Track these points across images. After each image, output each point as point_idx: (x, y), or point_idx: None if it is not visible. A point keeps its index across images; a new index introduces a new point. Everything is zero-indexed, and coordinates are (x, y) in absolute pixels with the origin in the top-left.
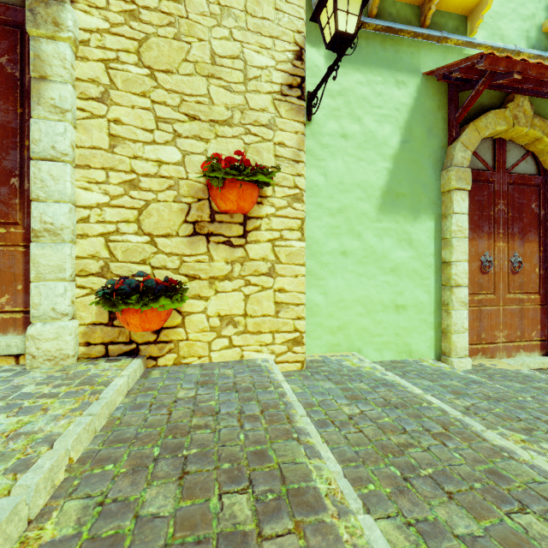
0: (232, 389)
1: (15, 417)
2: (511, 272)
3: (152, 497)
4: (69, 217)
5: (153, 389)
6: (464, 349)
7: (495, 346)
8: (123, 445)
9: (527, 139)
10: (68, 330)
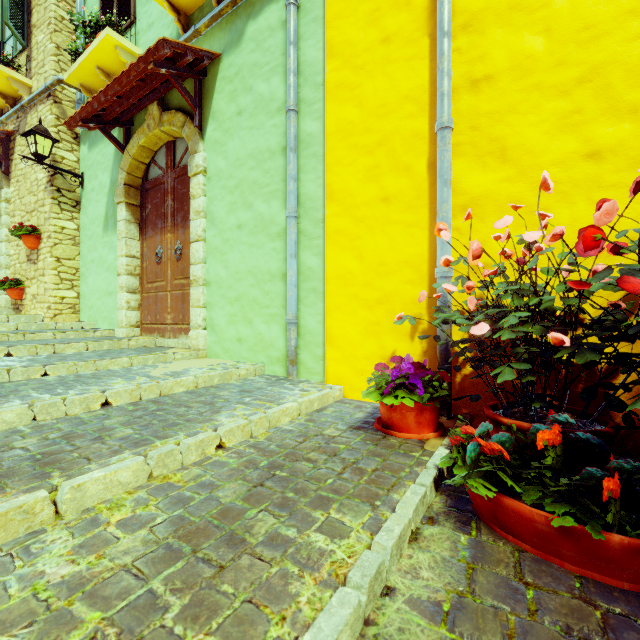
0: None
1: None
2: (176, 260)
3: None
4: (4, 260)
5: None
6: (122, 322)
7: (165, 327)
8: None
9: (178, 133)
10: (3, 298)
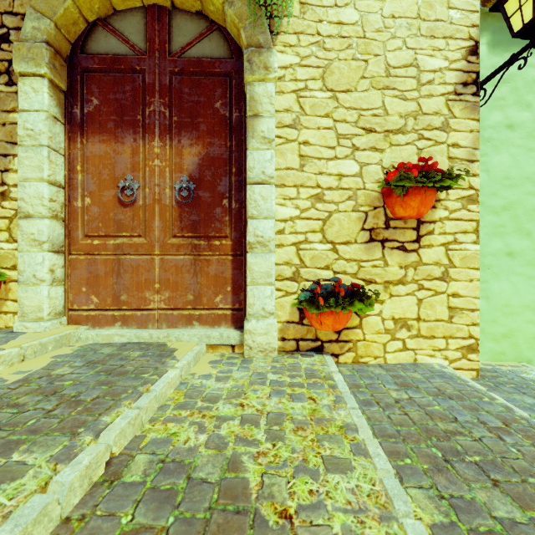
0: (441, 395)
1: (295, 402)
2: None
3: (487, 499)
4: (274, 230)
5: (360, 386)
6: None
7: None
8: (397, 441)
9: None
10: (274, 326)
